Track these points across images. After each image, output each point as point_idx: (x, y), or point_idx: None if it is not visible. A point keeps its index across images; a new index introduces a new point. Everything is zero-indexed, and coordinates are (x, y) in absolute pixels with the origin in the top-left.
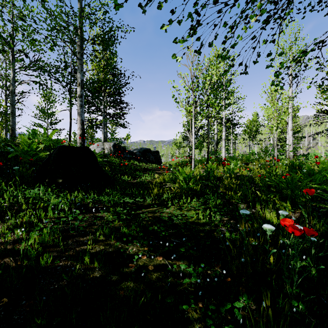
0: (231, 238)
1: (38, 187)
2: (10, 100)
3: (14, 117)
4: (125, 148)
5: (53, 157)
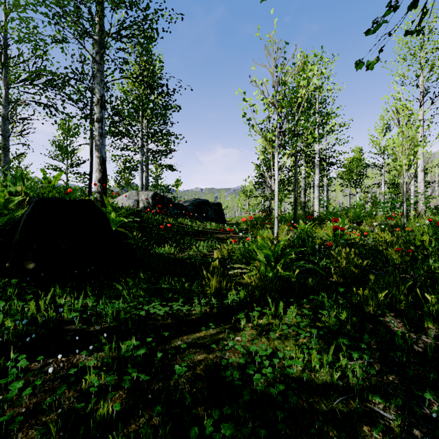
0: None
1: None
2: (1, 130)
3: (7, 154)
4: (171, 199)
5: (24, 219)
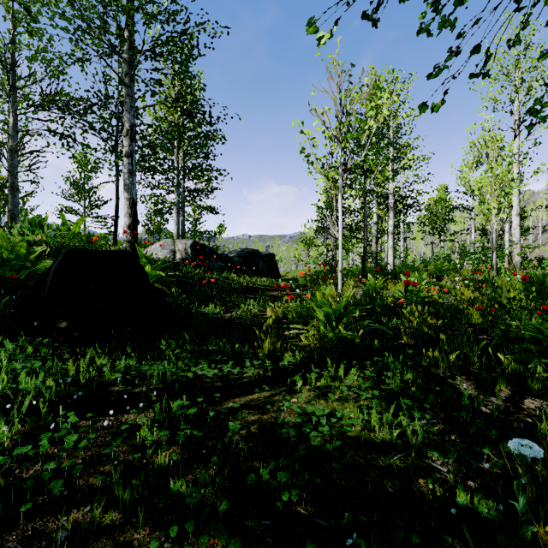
0: (469, 504)
1: (14, 339)
2: (8, 165)
3: (16, 194)
4: (213, 249)
5: (52, 272)
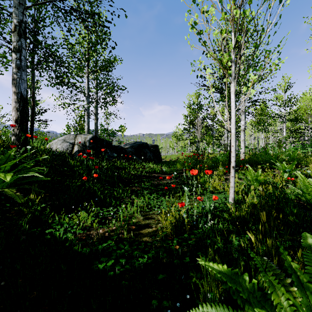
0: None
1: None
2: None
3: None
4: (110, 142)
5: None
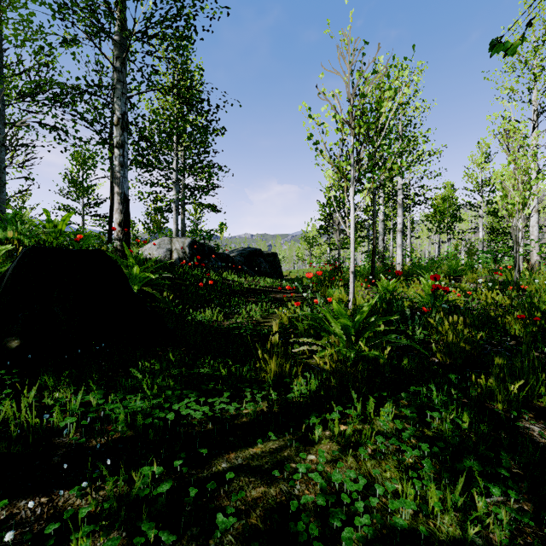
0: None
1: None
2: None
3: (3, 190)
4: (213, 248)
5: (6, 277)
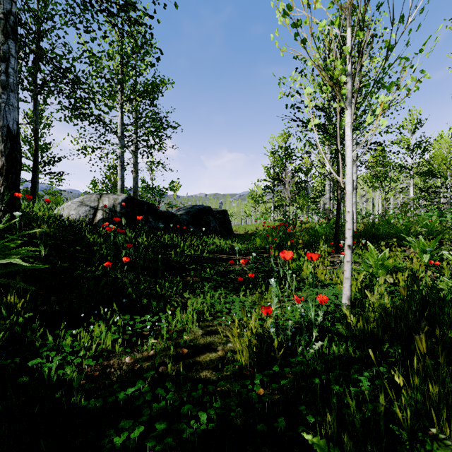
0: None
1: None
2: None
3: None
4: (154, 206)
5: None
